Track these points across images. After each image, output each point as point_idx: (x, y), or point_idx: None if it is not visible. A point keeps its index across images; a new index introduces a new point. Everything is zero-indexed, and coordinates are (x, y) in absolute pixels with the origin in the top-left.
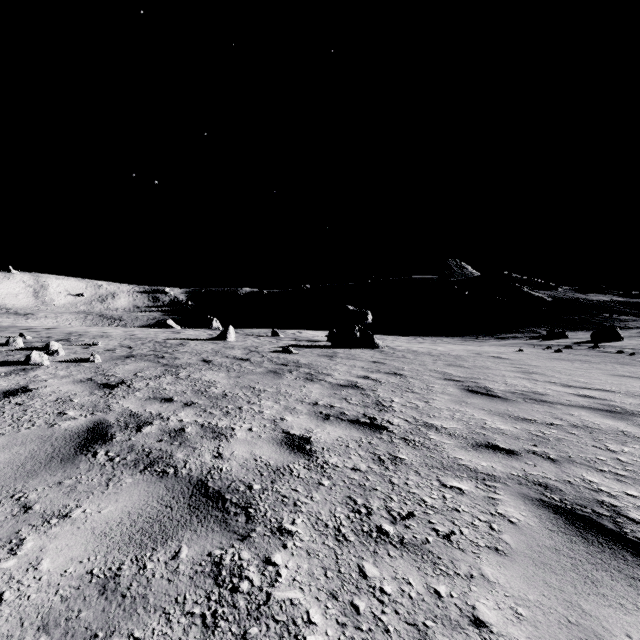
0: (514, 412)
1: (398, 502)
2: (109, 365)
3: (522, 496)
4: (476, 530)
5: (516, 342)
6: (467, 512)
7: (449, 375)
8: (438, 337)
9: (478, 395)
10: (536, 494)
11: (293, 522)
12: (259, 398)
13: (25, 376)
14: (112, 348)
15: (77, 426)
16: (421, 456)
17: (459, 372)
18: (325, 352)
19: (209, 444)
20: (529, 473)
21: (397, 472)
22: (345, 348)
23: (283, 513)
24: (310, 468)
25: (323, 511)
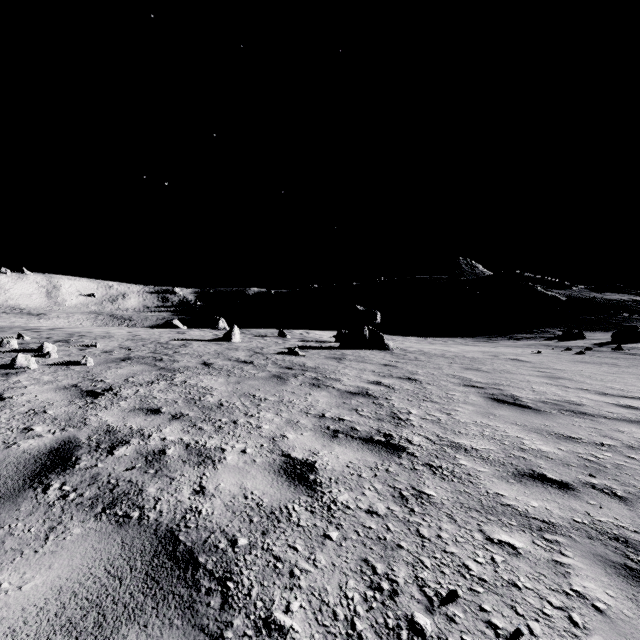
0: (553, 428)
1: (432, 570)
2: (101, 369)
3: (599, 559)
4: (551, 626)
5: (531, 343)
6: (531, 589)
7: (468, 380)
8: (449, 337)
9: (506, 405)
10: (617, 556)
11: (287, 608)
12: (258, 409)
13: (5, 382)
14: (110, 350)
15: (39, 446)
16: (453, 491)
17: (479, 377)
18: (333, 354)
19: (191, 472)
20: (597, 519)
21: (425, 517)
22: (354, 349)
23: (274, 590)
24: (314, 510)
25: (330, 587)
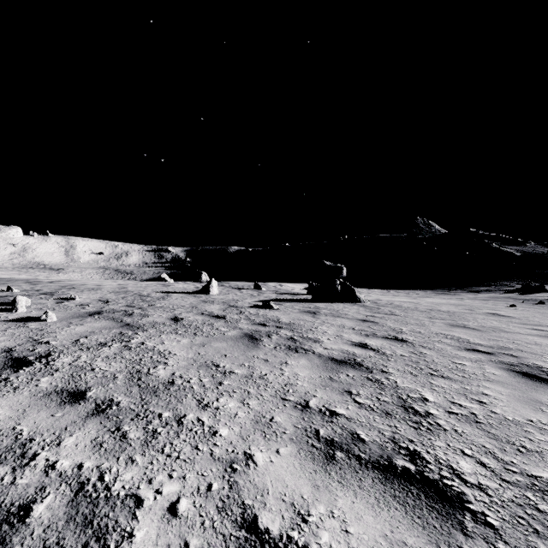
0: None
1: None
2: (59, 326)
3: None
4: None
5: (494, 296)
6: None
7: (466, 342)
8: (410, 290)
9: (545, 385)
10: None
11: None
12: (219, 391)
13: None
14: (87, 302)
15: None
16: None
17: (474, 337)
18: (307, 307)
19: None
20: None
21: None
22: (326, 302)
23: None
24: None
25: None
